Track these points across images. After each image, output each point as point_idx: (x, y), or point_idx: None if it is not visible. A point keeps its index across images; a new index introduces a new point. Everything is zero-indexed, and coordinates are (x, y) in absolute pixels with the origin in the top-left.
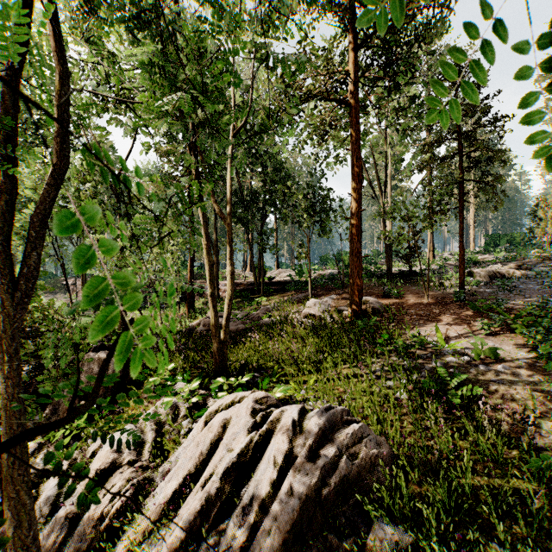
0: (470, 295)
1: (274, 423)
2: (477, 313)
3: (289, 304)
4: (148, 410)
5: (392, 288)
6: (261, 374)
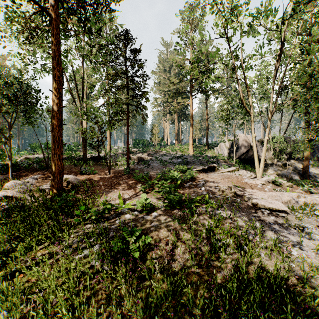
0: (132, 170)
1: None
2: (136, 181)
3: None
4: None
5: (87, 168)
6: None
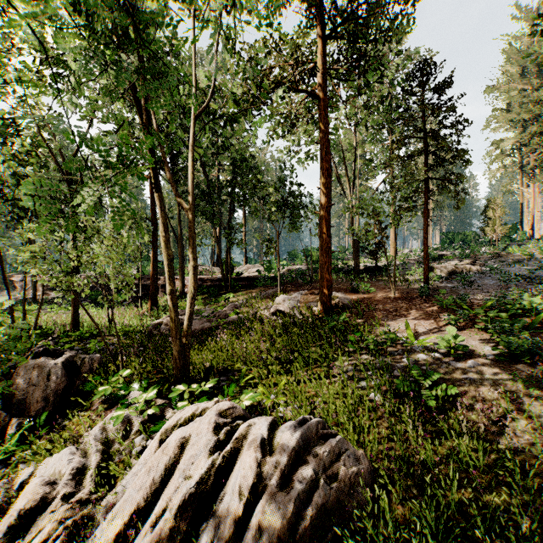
0: (433, 290)
1: (240, 440)
2: (442, 308)
3: (257, 300)
4: (95, 427)
5: (360, 283)
6: (228, 378)
